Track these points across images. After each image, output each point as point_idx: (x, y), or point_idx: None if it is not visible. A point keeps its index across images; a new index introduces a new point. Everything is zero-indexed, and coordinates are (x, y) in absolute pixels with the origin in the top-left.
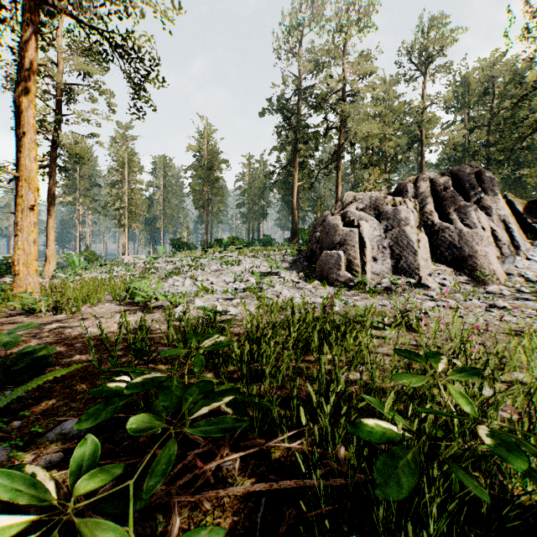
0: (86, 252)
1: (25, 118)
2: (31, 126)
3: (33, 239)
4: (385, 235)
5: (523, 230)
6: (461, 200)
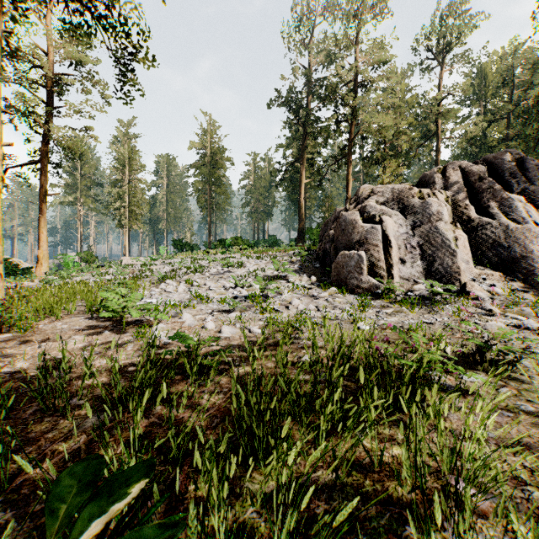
0: (83, 254)
1: None
2: None
3: None
4: (413, 232)
5: None
6: (502, 192)
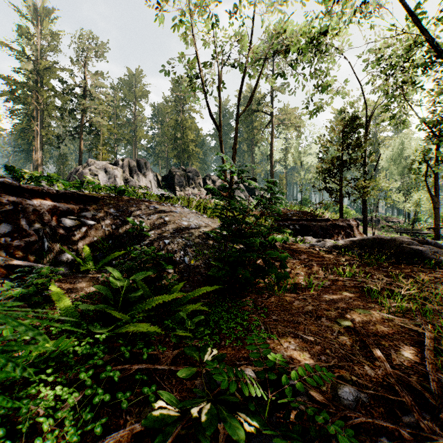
0: None
1: None
2: None
3: None
4: (109, 180)
5: (159, 185)
6: (138, 172)
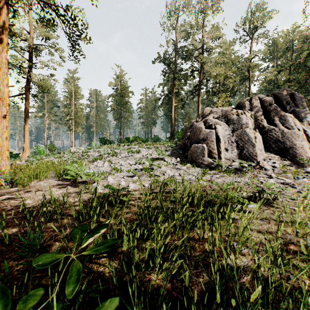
0: (49, 146)
1: (0, 59)
2: (4, 64)
3: (6, 137)
4: (232, 134)
5: None
6: (281, 112)
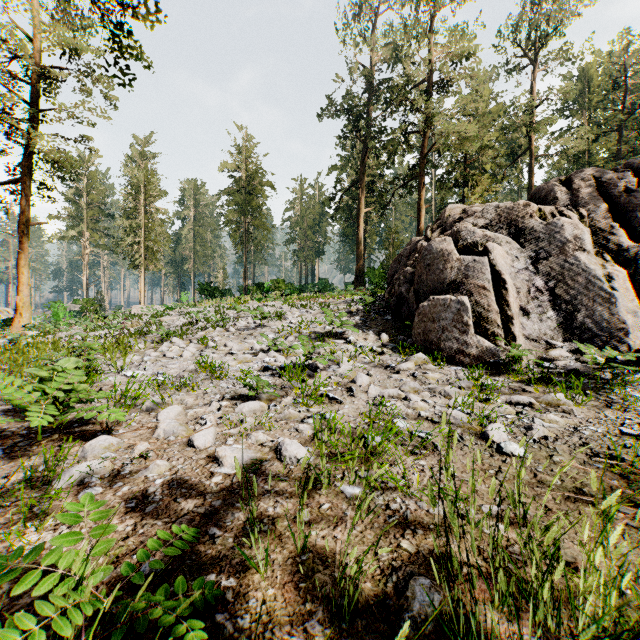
0: (82, 301)
1: None
2: None
3: None
4: (535, 268)
5: None
6: None
